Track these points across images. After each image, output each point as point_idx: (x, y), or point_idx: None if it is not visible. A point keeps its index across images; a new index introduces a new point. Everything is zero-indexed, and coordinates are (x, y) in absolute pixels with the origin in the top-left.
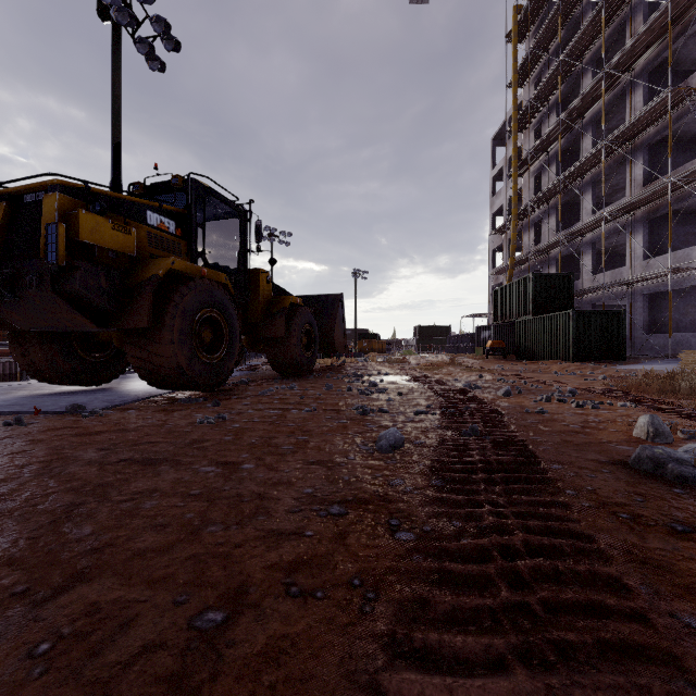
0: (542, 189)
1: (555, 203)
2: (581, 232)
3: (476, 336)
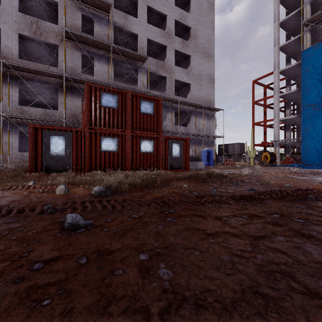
0: None
1: None
2: None
3: None
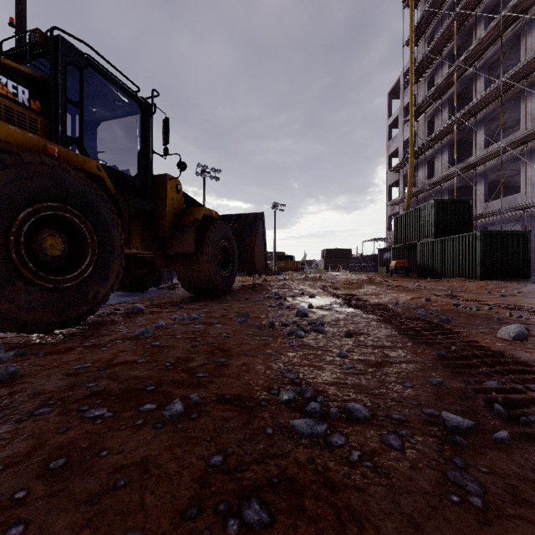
0: (435, 131)
1: (447, 142)
2: (475, 164)
3: (379, 257)
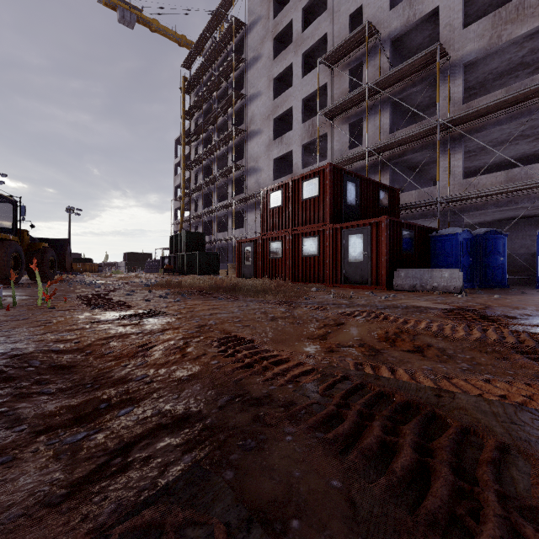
0: (198, 182)
1: (203, 192)
2: (211, 212)
3: (161, 262)
